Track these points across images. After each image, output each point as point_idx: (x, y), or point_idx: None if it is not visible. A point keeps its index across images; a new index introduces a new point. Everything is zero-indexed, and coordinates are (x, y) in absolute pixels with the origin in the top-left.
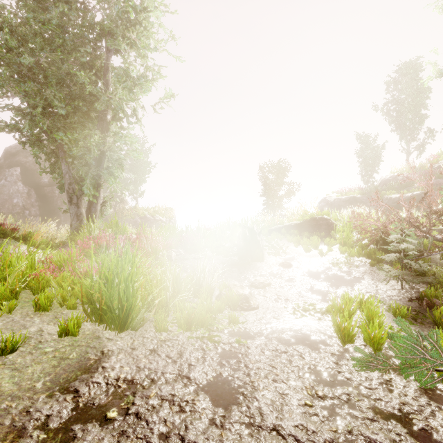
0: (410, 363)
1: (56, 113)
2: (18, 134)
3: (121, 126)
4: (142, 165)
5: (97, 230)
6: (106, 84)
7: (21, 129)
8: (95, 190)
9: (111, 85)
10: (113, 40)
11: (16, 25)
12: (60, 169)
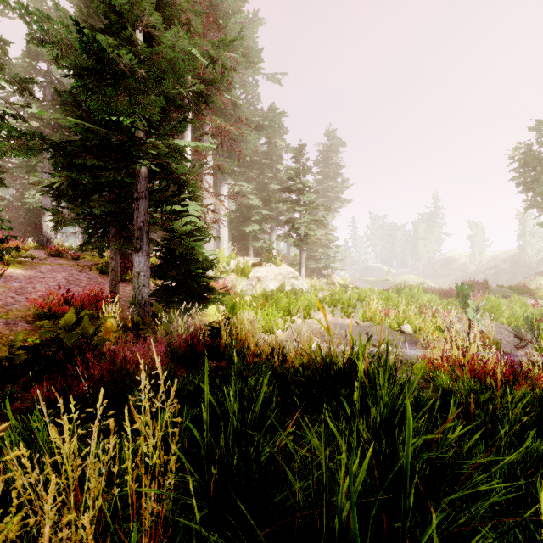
0: (517, 335)
1: None
2: None
3: None
4: None
5: None
6: None
7: None
8: None
9: None
10: None
11: None
12: None
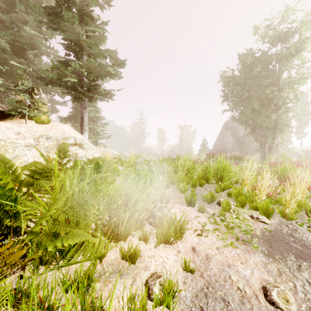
0: None
1: (254, 109)
2: (241, 122)
3: (287, 107)
4: (306, 112)
5: (273, 159)
6: (278, 86)
7: (242, 120)
8: (272, 139)
9: (281, 88)
10: (283, 66)
11: (240, 80)
12: (256, 132)
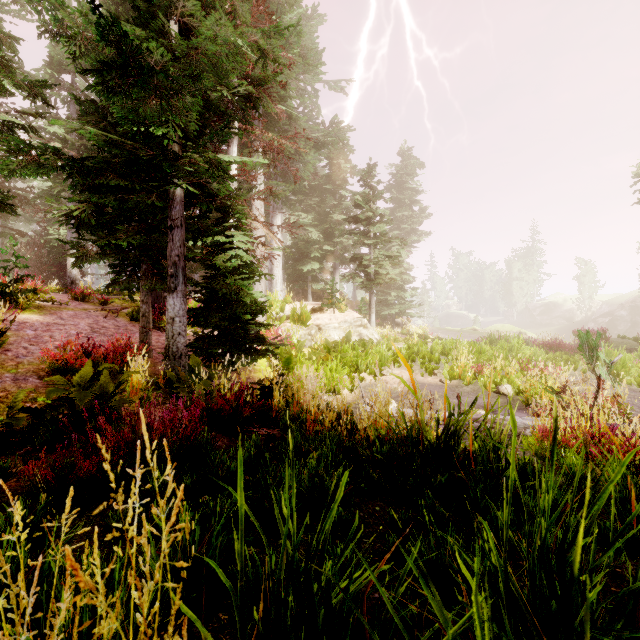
0: None
1: None
2: None
3: None
4: None
5: None
6: None
7: None
8: None
9: None
10: None
11: None
12: None
